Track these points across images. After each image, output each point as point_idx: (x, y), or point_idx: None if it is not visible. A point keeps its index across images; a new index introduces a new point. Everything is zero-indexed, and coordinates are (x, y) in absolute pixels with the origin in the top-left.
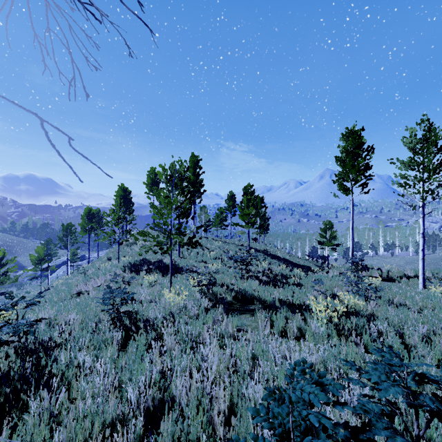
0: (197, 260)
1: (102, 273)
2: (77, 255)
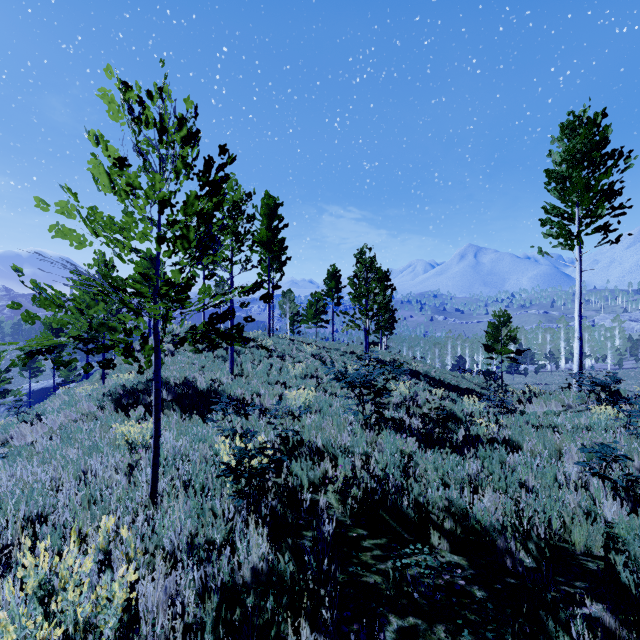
0: (268, 379)
1: (53, 410)
2: (75, 370)
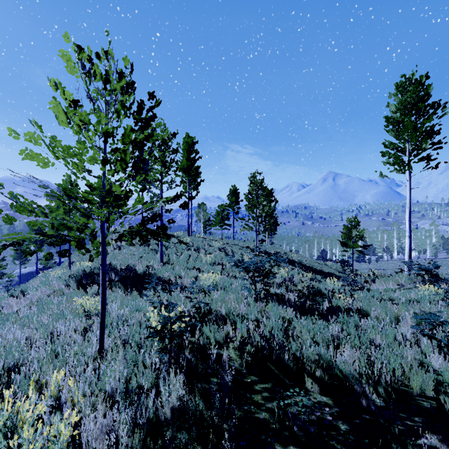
0: (187, 266)
1: (33, 287)
2: (52, 259)
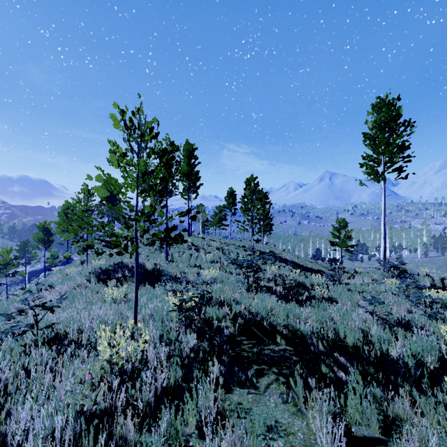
0: (190, 264)
1: (59, 282)
2: (57, 258)
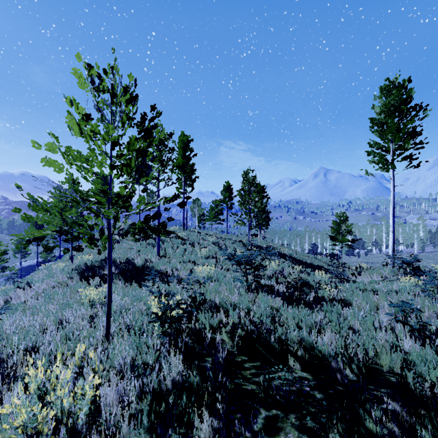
0: (183, 259)
1: (38, 279)
2: (51, 253)
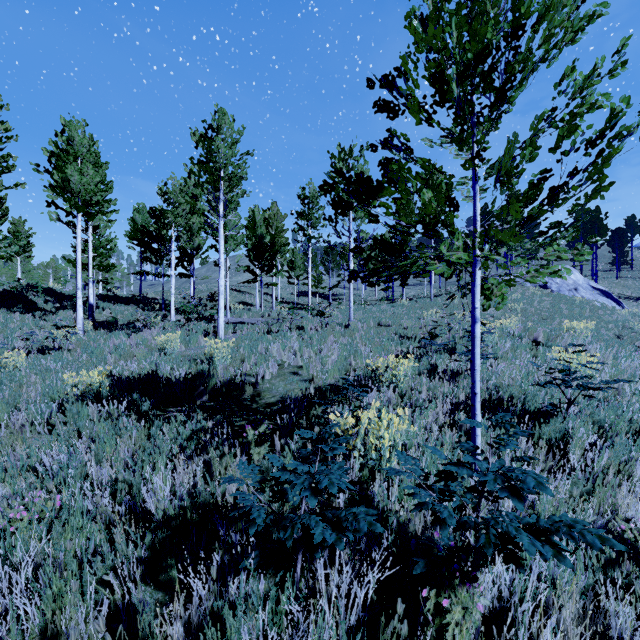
0: None
1: None
2: None
